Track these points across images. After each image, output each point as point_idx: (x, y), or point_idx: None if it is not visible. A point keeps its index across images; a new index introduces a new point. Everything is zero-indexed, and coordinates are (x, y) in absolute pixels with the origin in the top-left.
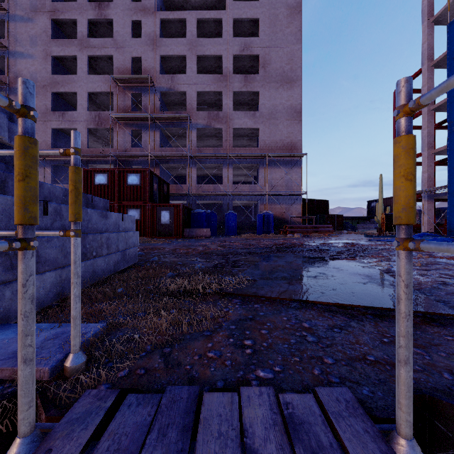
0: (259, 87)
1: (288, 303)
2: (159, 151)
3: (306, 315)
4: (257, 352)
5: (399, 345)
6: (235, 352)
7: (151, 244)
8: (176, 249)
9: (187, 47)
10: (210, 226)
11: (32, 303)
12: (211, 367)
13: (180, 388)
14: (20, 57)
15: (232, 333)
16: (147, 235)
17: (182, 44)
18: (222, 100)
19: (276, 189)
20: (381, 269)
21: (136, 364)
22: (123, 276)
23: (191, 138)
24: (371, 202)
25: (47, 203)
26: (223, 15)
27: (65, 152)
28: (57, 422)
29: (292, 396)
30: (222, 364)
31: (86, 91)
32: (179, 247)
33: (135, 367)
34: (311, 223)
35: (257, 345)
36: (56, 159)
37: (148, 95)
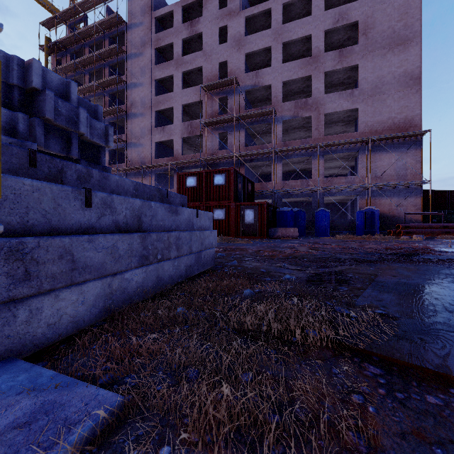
0: (358, 60)
1: None
2: (244, 150)
3: None
4: None
5: None
6: None
7: (234, 244)
8: (259, 251)
9: (272, 38)
10: (297, 226)
11: None
12: None
13: None
14: (134, 87)
15: None
16: (231, 235)
17: (267, 36)
18: (311, 85)
19: (382, 179)
20: None
21: None
22: (191, 285)
23: (276, 133)
24: None
25: (90, 191)
26: None
27: None
28: None
29: None
30: None
31: (180, 104)
32: (262, 248)
33: None
34: (434, 221)
35: None
36: (158, 168)
37: (233, 96)
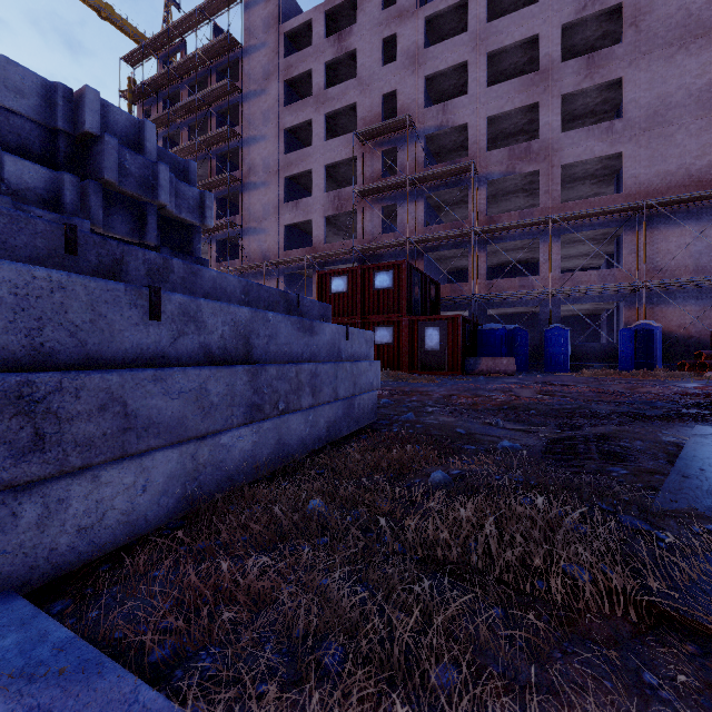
0: (622, 69)
1: None
2: (424, 232)
3: None
4: None
5: None
6: None
7: (408, 384)
8: (451, 395)
9: (470, 47)
10: (513, 354)
11: None
12: None
13: None
14: (254, 142)
15: None
16: (403, 369)
17: (461, 44)
18: (536, 120)
19: (667, 273)
20: None
21: None
22: (335, 457)
23: (476, 202)
24: None
25: (158, 292)
26: None
27: None
28: None
29: None
30: None
31: (323, 164)
32: (456, 391)
33: None
34: None
35: None
36: (289, 266)
37: (406, 147)
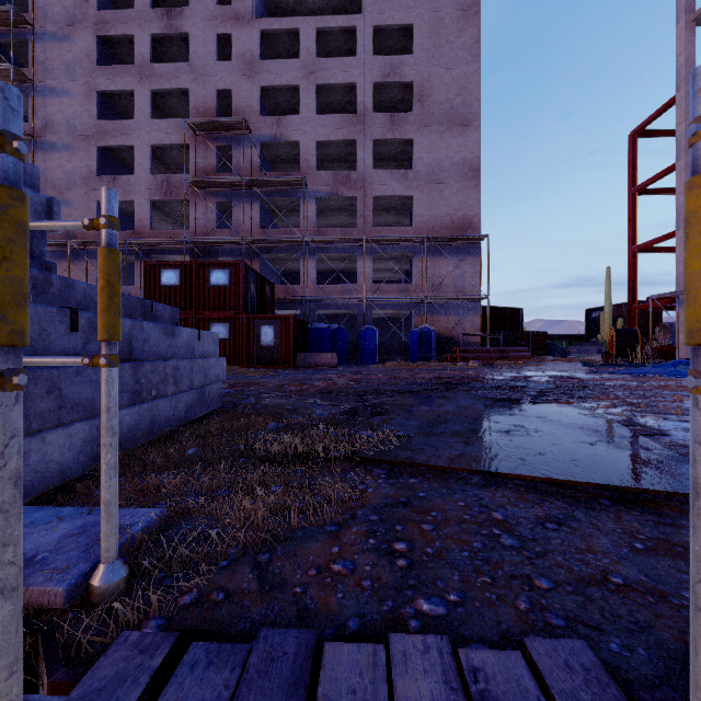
0: (413, 132)
1: (465, 477)
2: (259, 234)
3: (496, 498)
4: (416, 565)
5: (698, 578)
6: (379, 565)
7: (245, 377)
8: (283, 385)
9: (301, 73)
10: (336, 349)
11: (17, 486)
12: (338, 592)
13: (283, 633)
14: (52, 94)
15: (373, 528)
16: (239, 364)
17: (294, 68)
18: (355, 153)
19: (440, 291)
20: (616, 420)
21: (211, 583)
22: (198, 428)
23: (307, 213)
24: (591, 311)
25: (76, 312)
26: (356, 21)
27: (92, 223)
28: (67, 692)
29: (484, 656)
30: (356, 585)
31: (148, 143)
32: (288, 381)
33: (208, 588)
34: (495, 344)
35: (417, 551)
36: None
37: (242, 148)
